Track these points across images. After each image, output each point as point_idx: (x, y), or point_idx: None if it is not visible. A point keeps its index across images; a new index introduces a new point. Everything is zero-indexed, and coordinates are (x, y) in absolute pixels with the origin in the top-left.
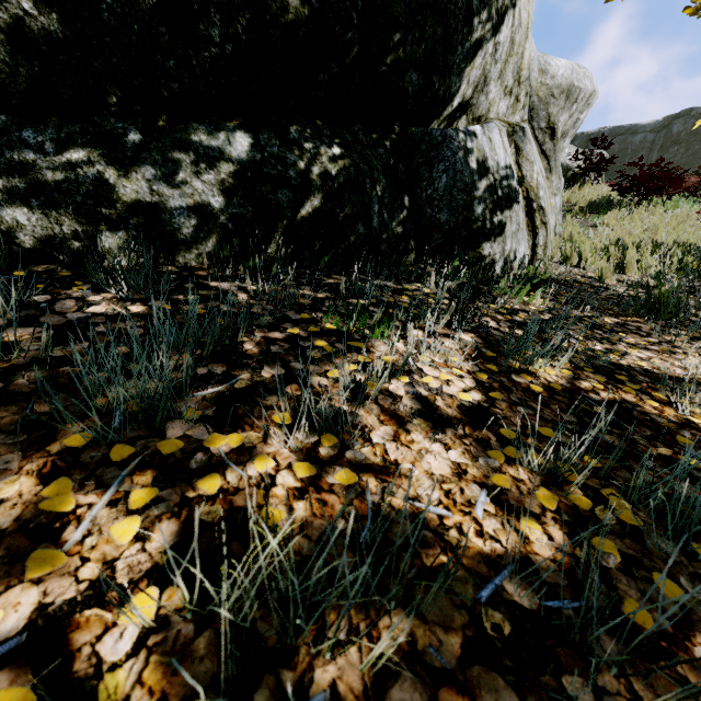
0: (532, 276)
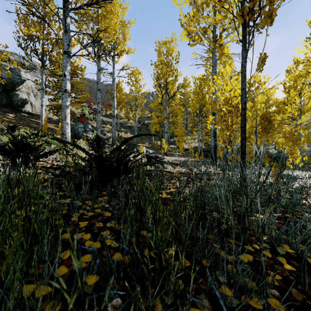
0: (30, 113)
